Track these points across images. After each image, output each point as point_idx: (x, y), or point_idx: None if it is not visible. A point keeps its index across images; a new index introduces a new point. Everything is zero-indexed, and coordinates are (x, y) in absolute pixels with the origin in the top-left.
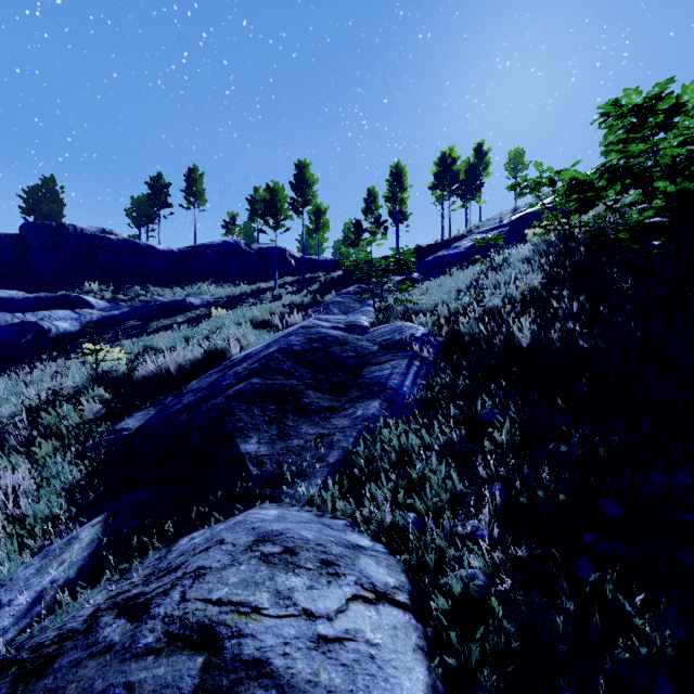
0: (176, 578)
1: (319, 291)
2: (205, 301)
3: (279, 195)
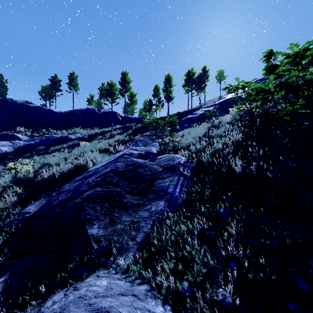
0: None
1: (132, 133)
2: (77, 137)
3: (113, 87)
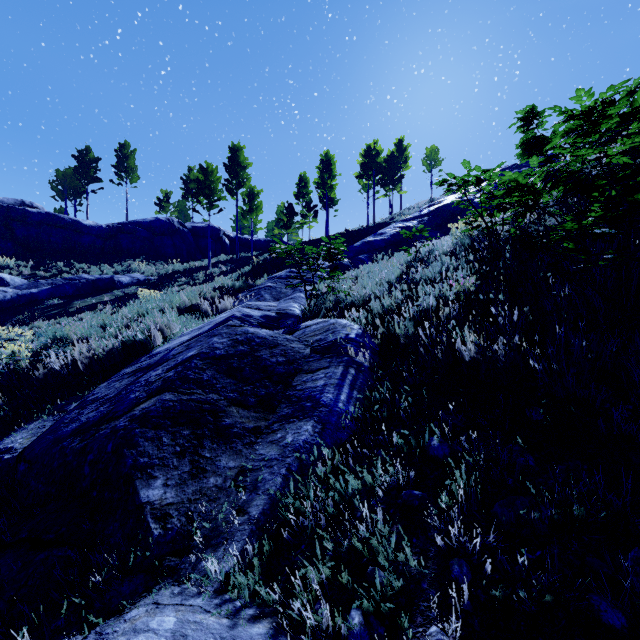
0: None
1: (251, 273)
2: (135, 280)
3: (212, 176)
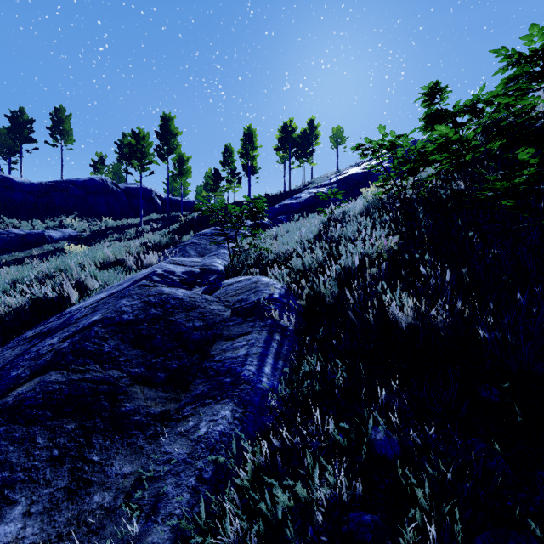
0: None
1: (179, 230)
2: (66, 235)
3: (144, 141)
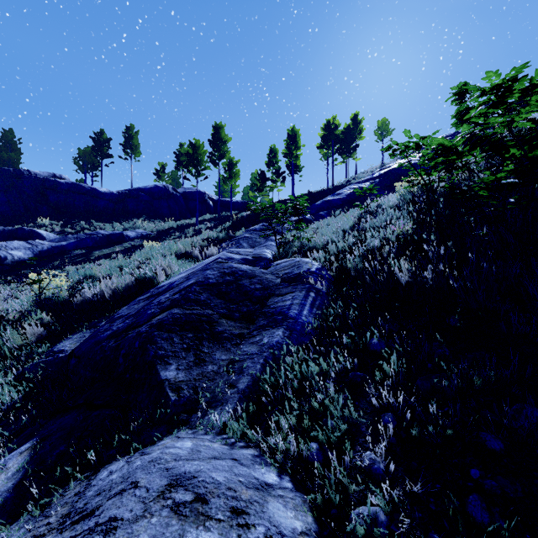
0: (88, 529)
1: (231, 227)
2: (139, 234)
3: (199, 150)
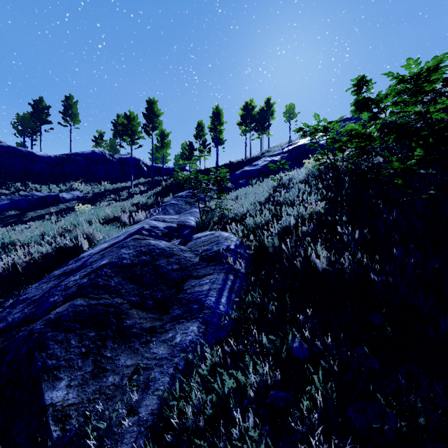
0: None
1: (161, 193)
2: (75, 196)
3: (134, 121)
